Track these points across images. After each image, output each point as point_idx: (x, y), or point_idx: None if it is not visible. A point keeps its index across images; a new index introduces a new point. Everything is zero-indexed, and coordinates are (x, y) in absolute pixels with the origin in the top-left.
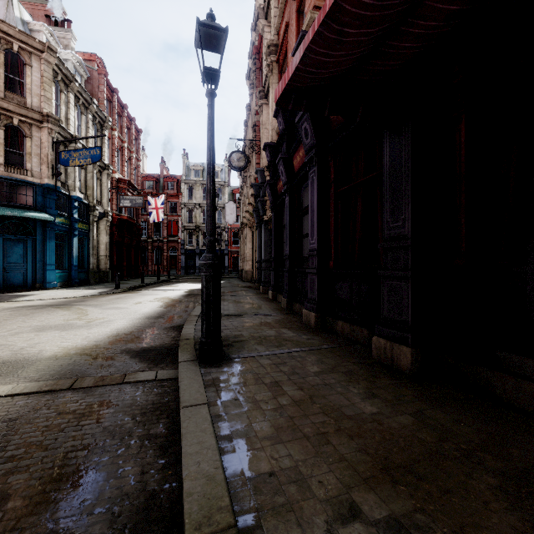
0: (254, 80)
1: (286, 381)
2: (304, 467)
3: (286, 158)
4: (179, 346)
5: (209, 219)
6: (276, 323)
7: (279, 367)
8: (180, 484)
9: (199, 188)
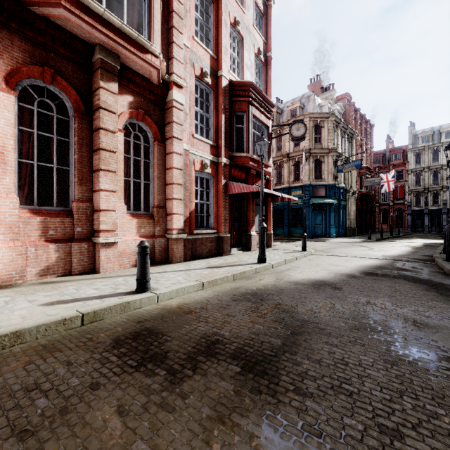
0: None
1: None
2: None
3: None
4: (434, 258)
5: None
6: None
7: None
8: (445, 271)
9: (428, 153)
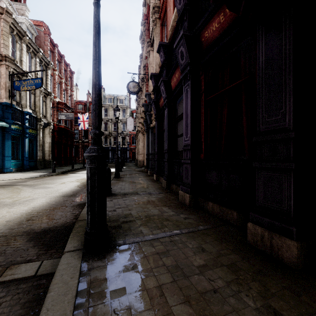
0: (144, 37)
1: (170, 285)
2: None
3: (166, 80)
4: (73, 229)
5: (95, 112)
6: (159, 201)
7: (162, 258)
8: None
9: (111, 110)
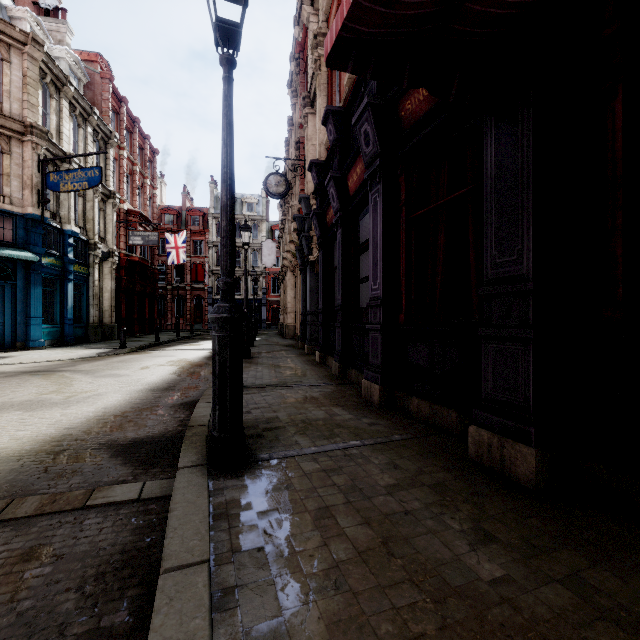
0: (297, 85)
1: (343, 506)
2: None
3: (338, 177)
4: (184, 439)
5: (225, 250)
6: (326, 398)
7: (332, 477)
8: None
9: None
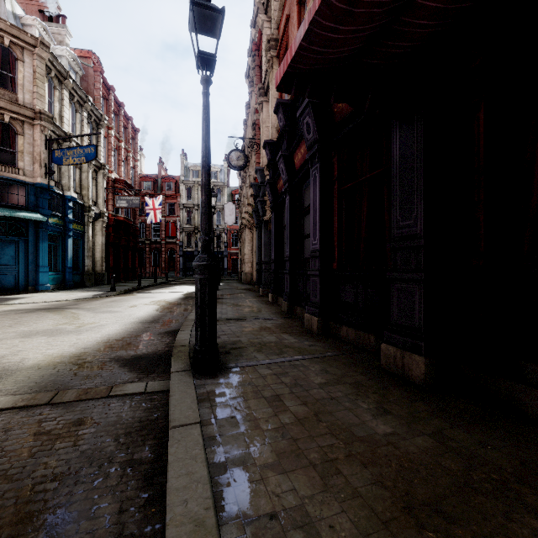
0: (253, 77)
1: (288, 395)
2: (311, 506)
3: (287, 155)
4: (173, 354)
5: (204, 216)
6: (276, 328)
7: (281, 378)
8: (164, 526)
9: (198, 189)
